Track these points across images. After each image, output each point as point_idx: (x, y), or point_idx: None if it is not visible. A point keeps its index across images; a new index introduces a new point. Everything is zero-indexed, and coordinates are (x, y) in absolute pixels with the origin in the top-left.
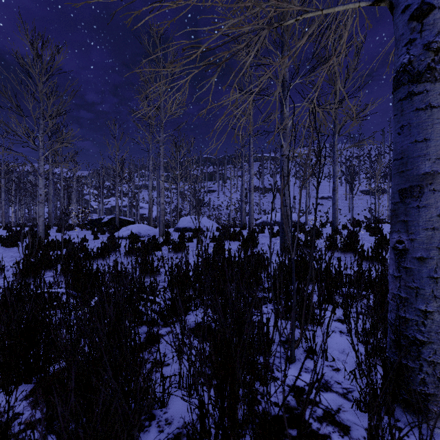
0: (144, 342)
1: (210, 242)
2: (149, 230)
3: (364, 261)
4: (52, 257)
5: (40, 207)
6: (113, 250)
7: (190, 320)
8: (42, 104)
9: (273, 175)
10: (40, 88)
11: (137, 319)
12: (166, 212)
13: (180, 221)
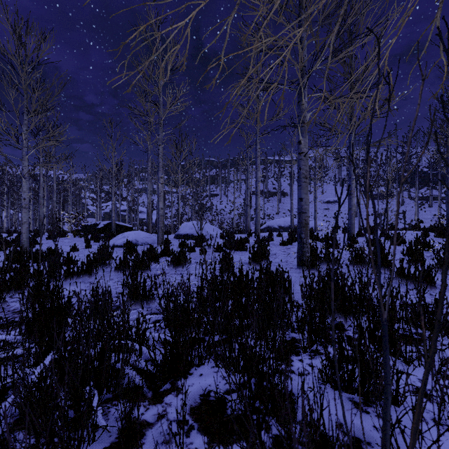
0: (116, 442)
1: (214, 252)
2: (147, 238)
3: (403, 280)
4: (32, 271)
5: (23, 213)
6: (102, 263)
7: (193, 388)
8: (26, 98)
9: (278, 179)
10: (23, 79)
11: (113, 387)
12: (166, 217)
13: (181, 227)
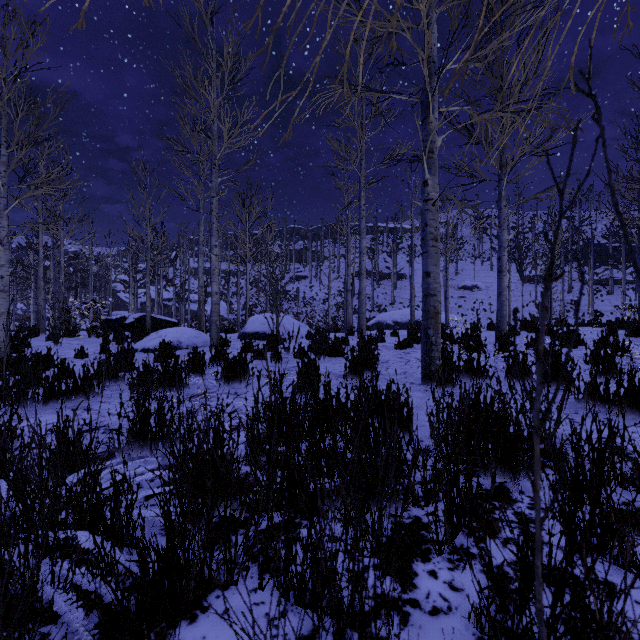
0: None
1: (294, 358)
2: (196, 337)
3: (597, 404)
4: None
5: (0, 299)
6: (112, 377)
7: None
8: (4, 121)
9: (393, 254)
10: None
11: None
12: (232, 309)
13: (249, 322)
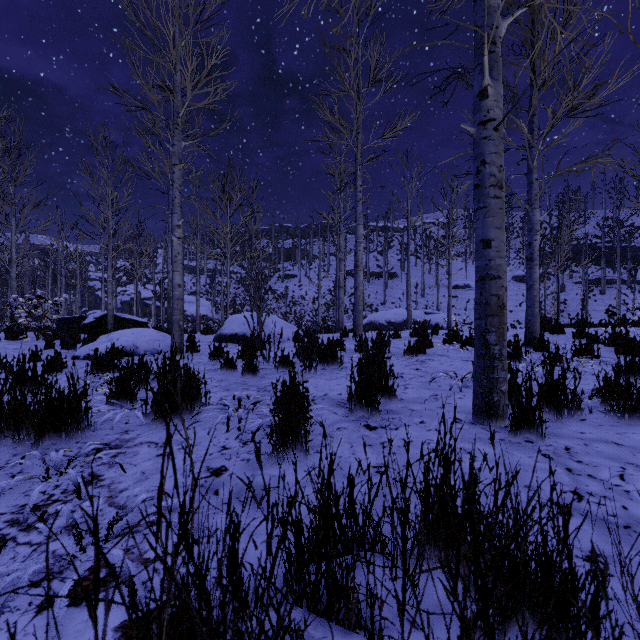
0: None
1: (274, 370)
2: (157, 341)
3: None
4: None
5: None
6: None
7: None
8: None
9: (384, 252)
10: None
11: None
12: (217, 308)
13: (226, 322)
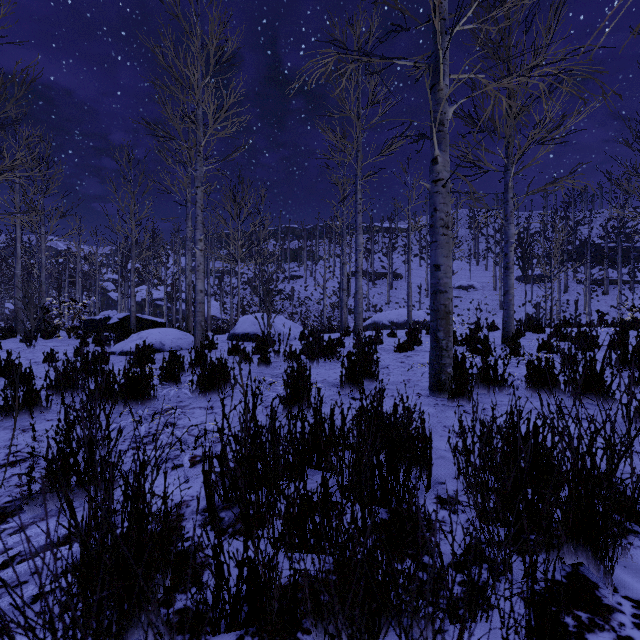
0: None
1: (284, 363)
2: (180, 339)
3: None
4: None
5: None
6: (68, 387)
7: None
8: None
9: (389, 253)
10: None
11: None
12: (226, 309)
13: (239, 323)
